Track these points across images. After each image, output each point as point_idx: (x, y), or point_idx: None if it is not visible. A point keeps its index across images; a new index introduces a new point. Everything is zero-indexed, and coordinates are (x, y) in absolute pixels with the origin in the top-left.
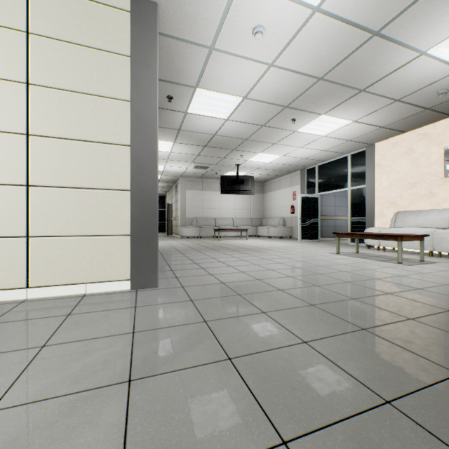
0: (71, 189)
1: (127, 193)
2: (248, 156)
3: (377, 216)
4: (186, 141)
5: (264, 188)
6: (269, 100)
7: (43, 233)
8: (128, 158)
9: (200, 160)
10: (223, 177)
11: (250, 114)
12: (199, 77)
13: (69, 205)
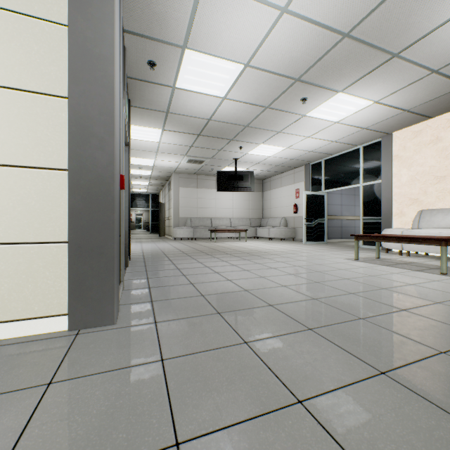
0: None
1: (63, 175)
2: (248, 148)
3: (395, 215)
4: (177, 128)
5: (264, 186)
6: (277, 69)
7: None
8: (64, 117)
9: (194, 152)
10: (220, 172)
11: (252, 91)
12: (188, 30)
13: None
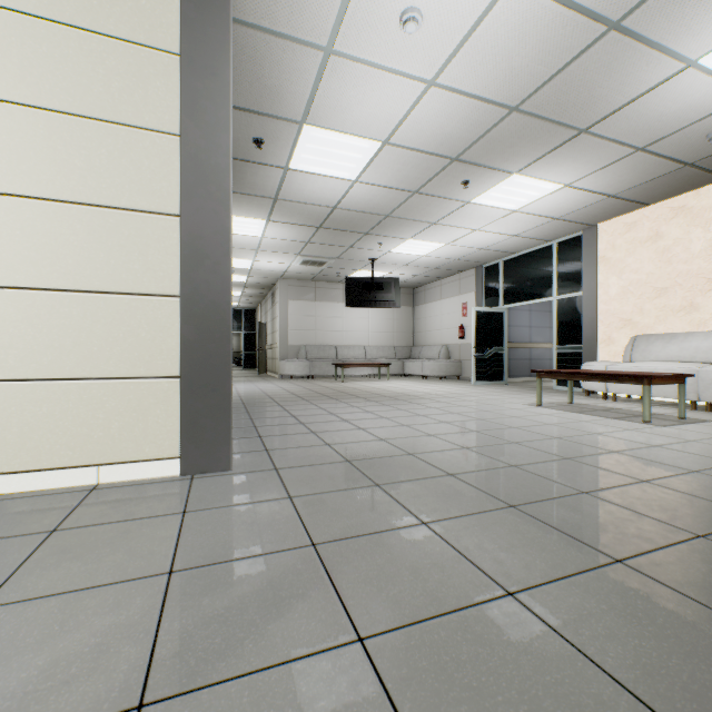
0: (71, 292)
1: (175, 302)
2: (390, 245)
3: (601, 343)
4: (288, 218)
5: (416, 297)
6: (427, 147)
7: (17, 374)
8: (176, 238)
9: (311, 251)
10: (349, 279)
11: (393, 172)
12: (308, 104)
13: (67, 323)
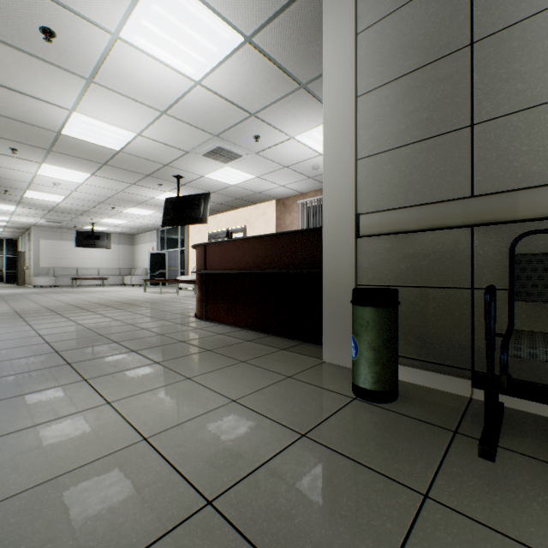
0: None
1: None
2: (99, 219)
3: (190, 269)
4: (30, 207)
5: (135, 240)
6: (87, 199)
7: None
8: None
9: (51, 217)
10: (79, 232)
11: (78, 202)
12: (28, 188)
13: None
